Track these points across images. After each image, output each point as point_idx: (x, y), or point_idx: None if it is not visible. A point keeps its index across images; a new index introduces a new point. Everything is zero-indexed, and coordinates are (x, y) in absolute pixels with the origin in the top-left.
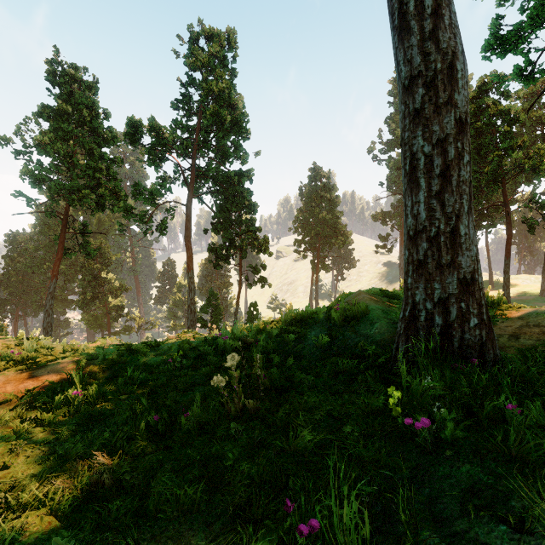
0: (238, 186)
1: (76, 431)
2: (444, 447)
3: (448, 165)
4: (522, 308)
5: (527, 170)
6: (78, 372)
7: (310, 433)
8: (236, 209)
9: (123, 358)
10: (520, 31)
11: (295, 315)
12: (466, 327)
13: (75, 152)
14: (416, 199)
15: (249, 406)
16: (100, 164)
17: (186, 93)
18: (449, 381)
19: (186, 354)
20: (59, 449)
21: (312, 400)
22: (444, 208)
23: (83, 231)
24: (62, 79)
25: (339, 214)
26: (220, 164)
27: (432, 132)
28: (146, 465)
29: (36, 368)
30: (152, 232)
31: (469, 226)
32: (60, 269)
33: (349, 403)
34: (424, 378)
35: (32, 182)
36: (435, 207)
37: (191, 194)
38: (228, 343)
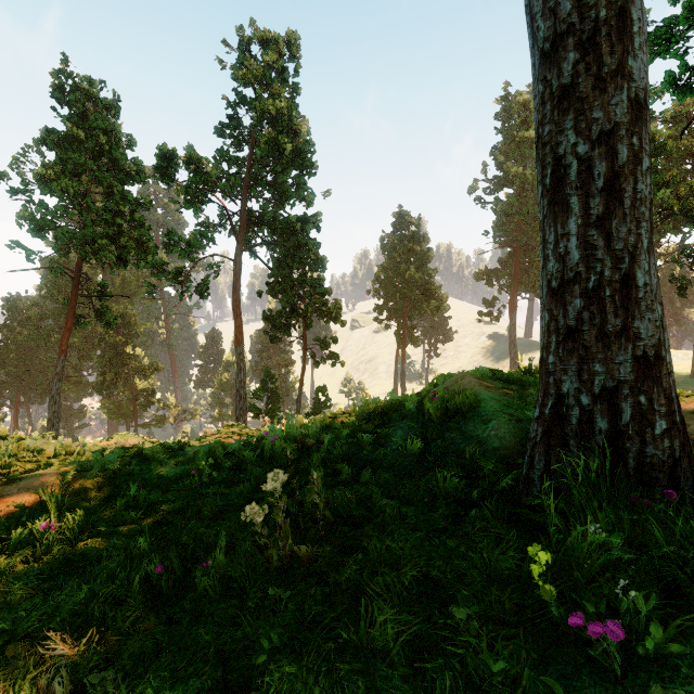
0: (301, 236)
1: (38, 588)
2: (640, 666)
3: (617, 173)
4: (692, 397)
5: (677, 214)
6: (62, 490)
7: (395, 616)
8: (299, 264)
9: (129, 469)
10: (673, 27)
11: (374, 406)
12: (648, 435)
13: (89, 190)
14: (564, 230)
15: (301, 553)
16: (121, 207)
17: (234, 115)
18: (628, 528)
19: (218, 463)
20: (2, 622)
21: (397, 547)
22: (610, 242)
23: (100, 293)
24: (72, 96)
25: (432, 271)
26: (279, 207)
27: (590, 121)
28: (133, 654)
29: (4, 482)
30: (190, 295)
31: (650, 271)
32: (73, 343)
33: (457, 554)
34: (582, 520)
35: (33, 229)
36: (596, 241)
37: (240, 246)
38: (278, 447)
